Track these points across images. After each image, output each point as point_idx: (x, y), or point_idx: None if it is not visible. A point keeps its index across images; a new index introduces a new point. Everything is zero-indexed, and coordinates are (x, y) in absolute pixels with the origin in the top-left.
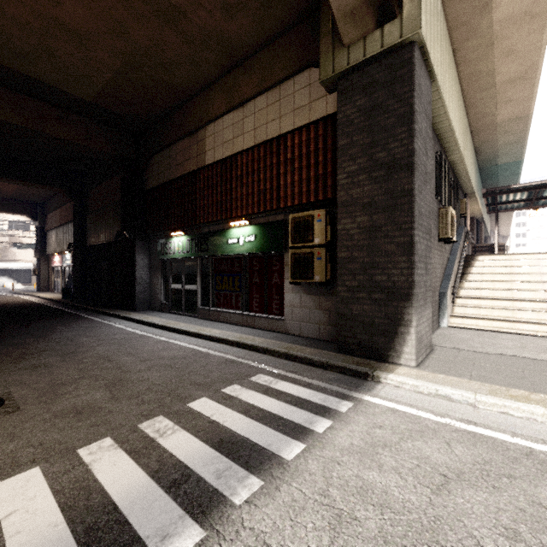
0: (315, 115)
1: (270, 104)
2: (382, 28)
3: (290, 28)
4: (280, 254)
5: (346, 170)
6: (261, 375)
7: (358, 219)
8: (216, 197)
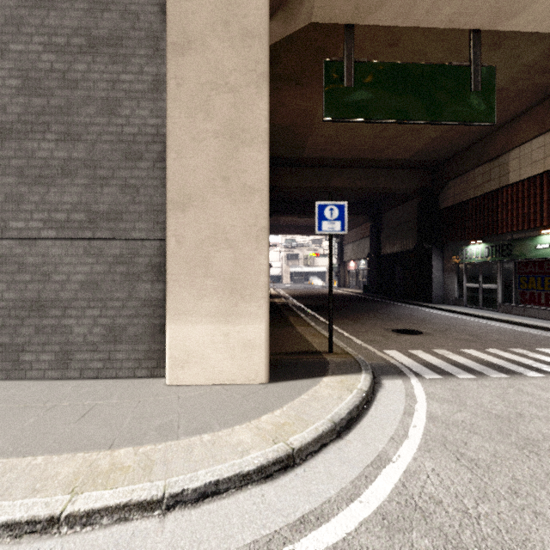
0: None
1: None
2: None
3: None
4: None
5: None
6: None
7: None
8: (522, 209)
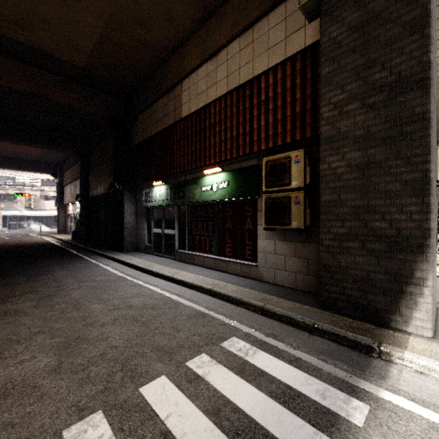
0: (292, 50)
1: (243, 48)
2: None
3: None
4: (253, 199)
5: (332, 100)
6: (234, 339)
7: (348, 155)
8: (191, 146)
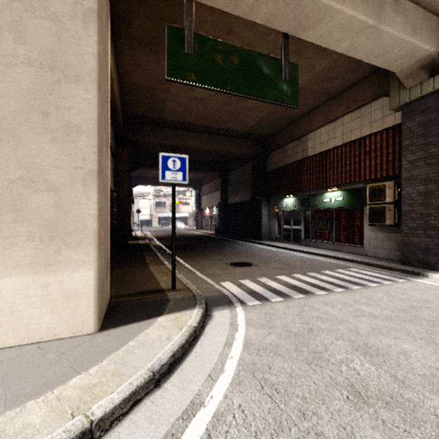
0: (386, 125)
1: (353, 120)
2: (433, 78)
3: (368, 76)
4: (360, 207)
5: (408, 159)
6: (352, 268)
7: (417, 187)
8: (315, 174)
